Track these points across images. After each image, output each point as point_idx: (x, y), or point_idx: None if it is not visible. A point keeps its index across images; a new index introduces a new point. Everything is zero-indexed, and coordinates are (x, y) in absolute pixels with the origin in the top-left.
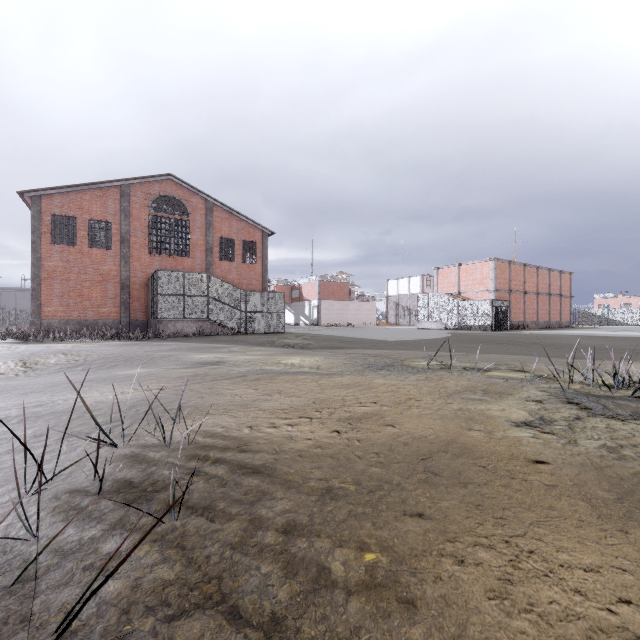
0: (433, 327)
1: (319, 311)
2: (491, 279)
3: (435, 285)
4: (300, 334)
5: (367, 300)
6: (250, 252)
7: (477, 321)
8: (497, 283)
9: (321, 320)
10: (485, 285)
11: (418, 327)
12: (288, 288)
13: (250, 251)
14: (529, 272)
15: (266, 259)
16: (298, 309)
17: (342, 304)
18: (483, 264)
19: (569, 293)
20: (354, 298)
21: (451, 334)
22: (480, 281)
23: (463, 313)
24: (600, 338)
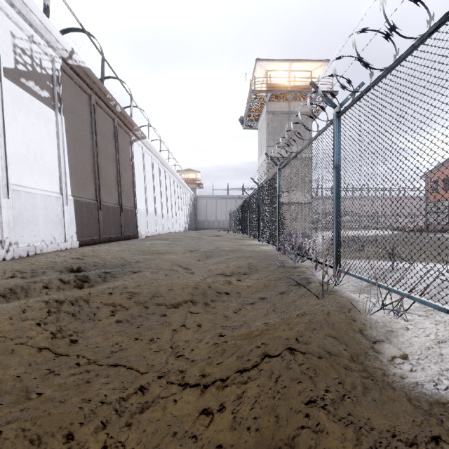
0: None
1: None
2: None
3: None
4: None
5: None
6: None
7: None
8: None
9: None
10: None
11: None
12: None
13: None
14: None
15: None
16: None
17: None
18: None
19: None
20: None
21: None
22: None
23: None
24: None
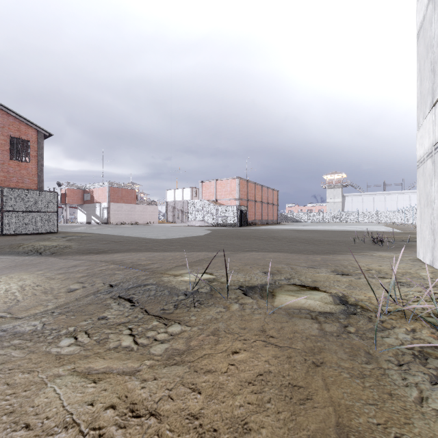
0: (199, 224)
1: (109, 212)
2: (237, 191)
3: (200, 194)
4: (73, 234)
5: (151, 204)
6: (21, 150)
7: (228, 220)
8: (240, 194)
9: (111, 219)
10: (233, 195)
11: (188, 224)
12: (80, 191)
13: (26, 150)
14: (257, 188)
15: (42, 159)
16: (90, 210)
17: (130, 206)
18: (232, 180)
19: (277, 203)
20: (140, 202)
21: (212, 230)
22: (230, 192)
23: (219, 214)
24: (302, 231)
